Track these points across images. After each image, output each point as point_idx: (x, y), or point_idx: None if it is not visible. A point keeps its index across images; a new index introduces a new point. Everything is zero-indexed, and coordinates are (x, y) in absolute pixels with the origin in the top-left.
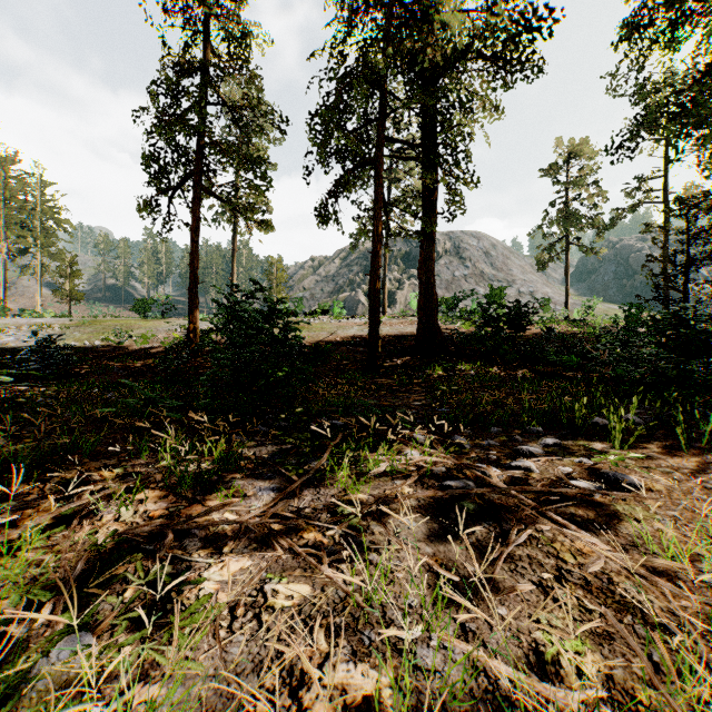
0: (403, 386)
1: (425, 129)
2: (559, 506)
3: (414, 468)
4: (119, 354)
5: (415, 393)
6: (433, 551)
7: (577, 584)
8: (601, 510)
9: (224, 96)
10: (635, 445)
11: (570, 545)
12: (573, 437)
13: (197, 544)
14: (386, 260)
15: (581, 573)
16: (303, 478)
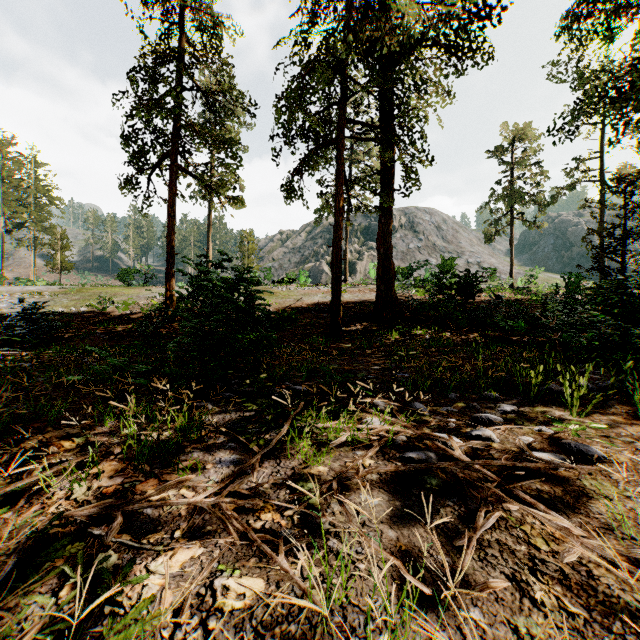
0: (363, 350)
1: (383, 112)
2: (523, 481)
3: (375, 437)
4: (102, 319)
5: (374, 357)
6: (396, 535)
7: (555, 579)
8: (567, 485)
9: (200, 85)
10: (591, 412)
11: (540, 528)
12: (529, 403)
13: (148, 527)
14: (347, 234)
15: (556, 564)
16: (262, 452)
